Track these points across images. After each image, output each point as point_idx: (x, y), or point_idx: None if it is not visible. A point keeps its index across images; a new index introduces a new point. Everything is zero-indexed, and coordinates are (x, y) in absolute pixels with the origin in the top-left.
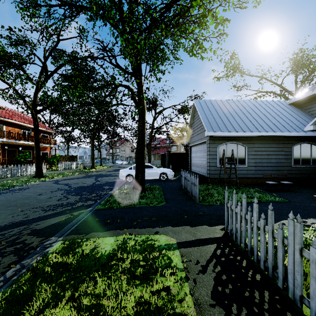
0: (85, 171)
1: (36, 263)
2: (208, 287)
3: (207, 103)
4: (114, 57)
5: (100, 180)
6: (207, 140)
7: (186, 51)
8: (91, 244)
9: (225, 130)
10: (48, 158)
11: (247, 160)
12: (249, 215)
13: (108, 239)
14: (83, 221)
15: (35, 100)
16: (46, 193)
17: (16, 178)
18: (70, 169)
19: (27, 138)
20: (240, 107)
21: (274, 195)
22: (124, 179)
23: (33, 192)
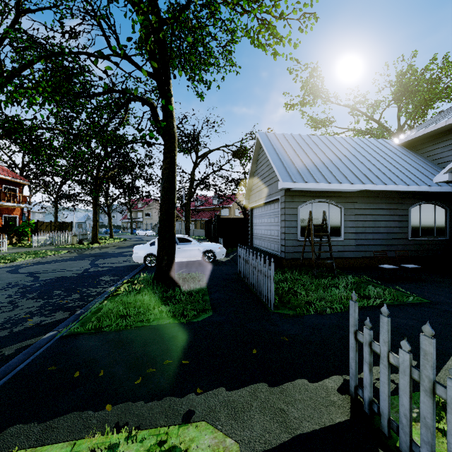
0: (80, 247)
1: None
2: None
3: (278, 139)
4: (114, 32)
5: (100, 265)
6: (280, 197)
7: (249, 36)
8: None
9: (310, 180)
10: (15, 227)
11: (343, 230)
12: None
13: None
14: (14, 378)
15: None
16: None
17: None
18: (55, 244)
19: None
20: (329, 146)
21: (398, 290)
22: (142, 262)
23: None
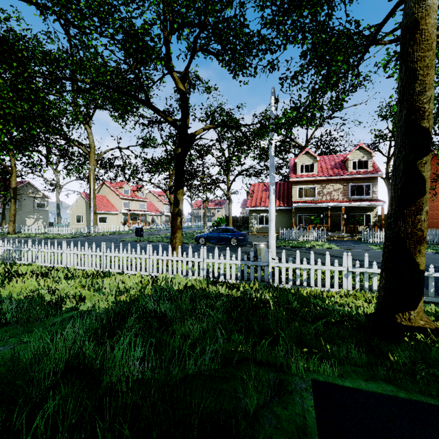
0: None
1: None
2: None
3: None
4: None
5: None
6: None
7: None
8: None
9: None
10: None
11: None
12: None
13: None
14: None
15: None
16: None
17: None
18: None
19: None
20: None
21: None
22: None
23: None
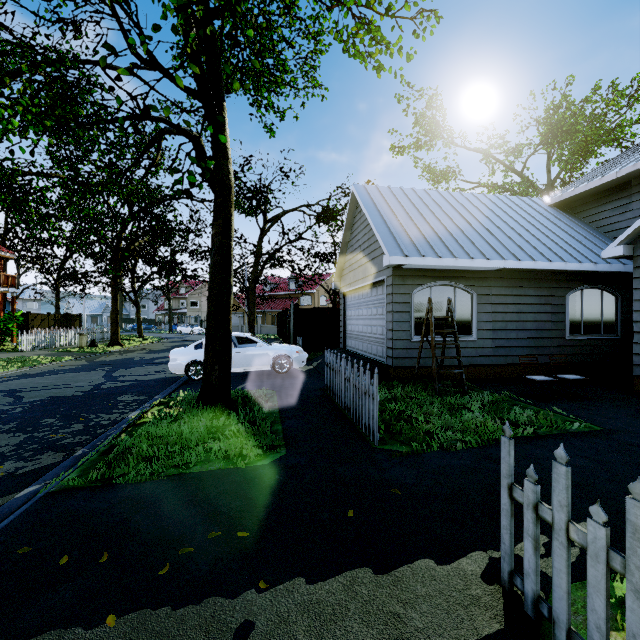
0: (91, 351)
1: None
2: None
3: (383, 194)
4: (137, 24)
5: (120, 378)
6: (386, 278)
7: (342, 39)
8: None
9: (429, 253)
10: None
11: (475, 325)
12: None
13: None
14: None
15: None
16: None
17: None
18: (55, 347)
19: None
20: (455, 206)
21: (556, 412)
22: (183, 373)
23: None
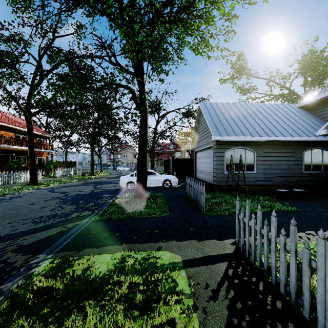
0: (83, 177)
1: (16, 289)
2: (220, 319)
3: (213, 106)
4: (114, 54)
5: (100, 188)
6: (213, 145)
7: (192, 49)
8: (84, 263)
9: (232, 134)
10: (44, 164)
11: (255, 166)
12: (266, 230)
13: (104, 256)
14: (77, 235)
15: (29, 102)
16: (39, 203)
17: (8, 186)
18: (68, 176)
19: (22, 143)
20: (248, 111)
21: (286, 204)
22: (125, 186)
23: (25, 201)
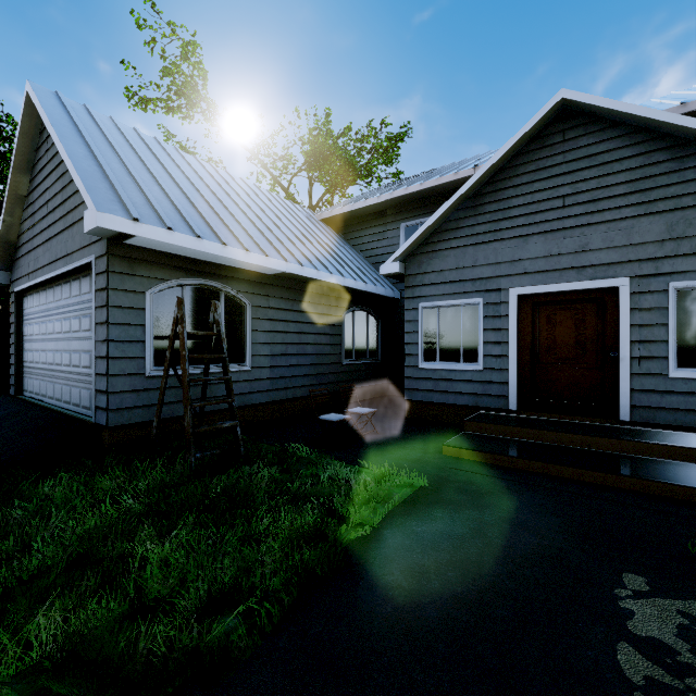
0: None
1: None
2: None
3: (98, 120)
4: None
5: None
6: (95, 260)
7: None
8: None
9: (181, 227)
10: None
11: (250, 349)
12: None
13: None
14: None
15: None
16: None
17: None
18: None
19: None
20: (221, 183)
21: (363, 465)
22: None
23: None
